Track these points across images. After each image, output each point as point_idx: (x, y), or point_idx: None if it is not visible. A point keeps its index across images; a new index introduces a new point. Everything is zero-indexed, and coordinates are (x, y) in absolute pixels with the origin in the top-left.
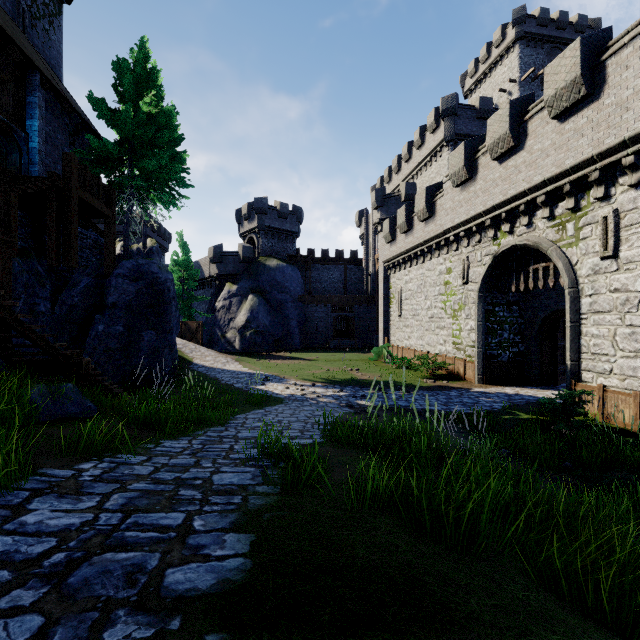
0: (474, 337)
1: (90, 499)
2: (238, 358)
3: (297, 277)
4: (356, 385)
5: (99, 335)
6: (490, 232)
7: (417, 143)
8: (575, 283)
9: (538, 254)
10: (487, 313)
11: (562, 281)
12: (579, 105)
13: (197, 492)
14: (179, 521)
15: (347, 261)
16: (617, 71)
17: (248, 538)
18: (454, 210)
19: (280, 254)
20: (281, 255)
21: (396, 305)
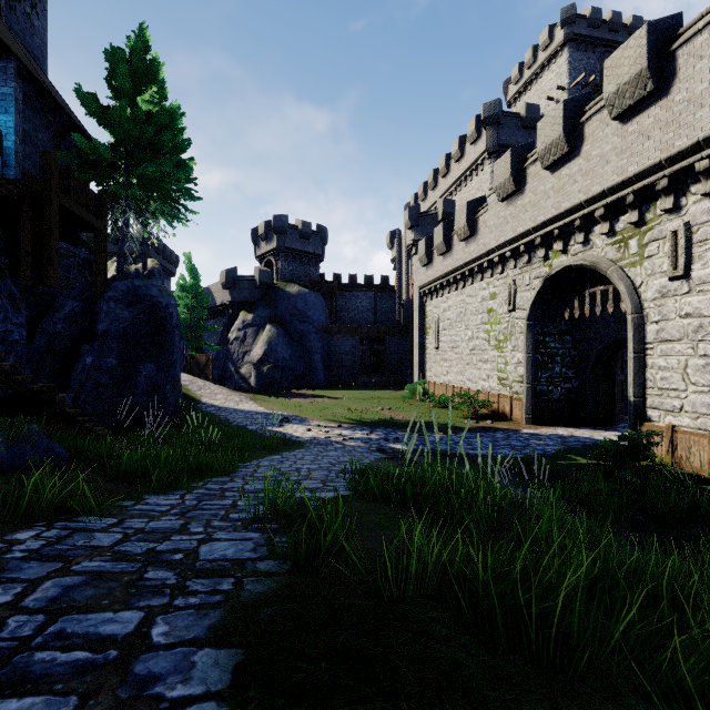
0: (522, 371)
1: (6, 590)
2: (253, 396)
3: (321, 305)
4: (388, 426)
5: (87, 369)
6: (540, 251)
7: (456, 155)
8: (639, 308)
9: (595, 276)
10: (536, 344)
11: (623, 306)
12: (644, 103)
13: (172, 573)
14: (130, 627)
15: (377, 288)
16: (689, 62)
17: (231, 658)
18: (499, 227)
19: (302, 279)
20: (303, 280)
21: (433, 336)
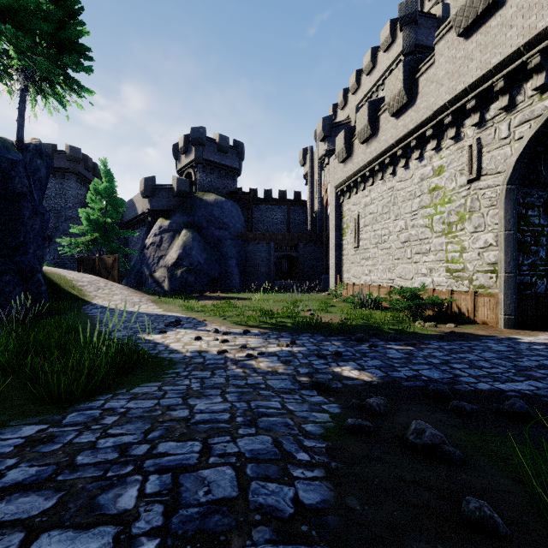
0: (493, 257)
1: None
2: (158, 298)
3: (237, 213)
4: (316, 332)
5: None
6: (536, 79)
7: (367, 67)
8: None
9: None
10: (517, 218)
11: None
12: None
13: None
14: None
15: (290, 202)
16: None
17: None
18: (455, 73)
19: (220, 191)
20: (221, 192)
21: (351, 236)
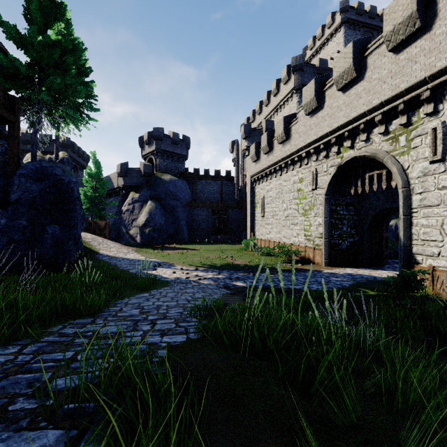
0: (321, 230)
1: None
2: (138, 249)
3: (186, 188)
4: (231, 269)
5: (1, 228)
6: (335, 148)
7: (274, 91)
8: (407, 184)
9: (373, 164)
10: (331, 211)
11: (393, 184)
12: (413, 38)
13: None
14: None
15: (223, 178)
16: None
17: None
18: (306, 133)
19: (173, 171)
20: (174, 172)
21: (260, 208)
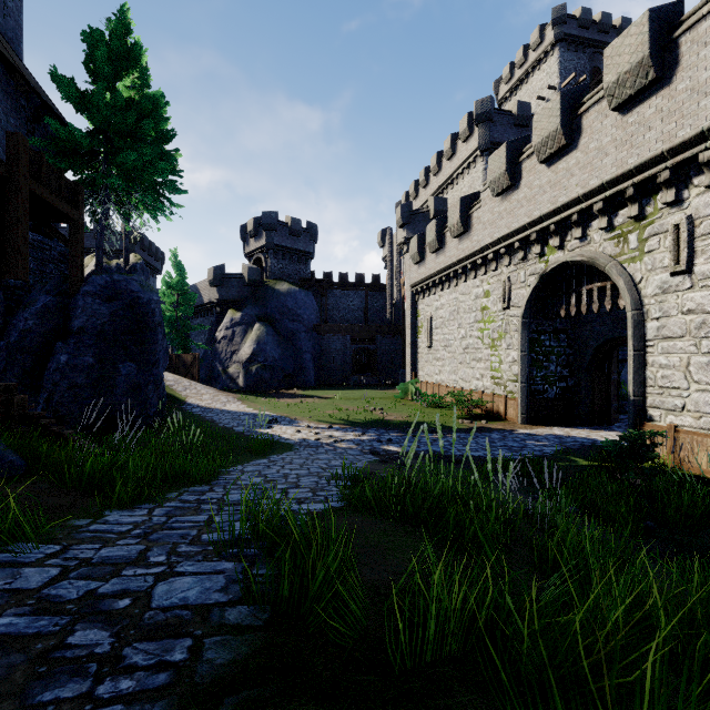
0: (517, 370)
1: None
2: (241, 397)
3: (311, 304)
4: (381, 427)
5: (61, 368)
6: (536, 248)
7: (448, 153)
8: (639, 304)
9: (592, 272)
10: (532, 342)
11: (621, 303)
12: (645, 93)
13: (107, 634)
14: None
15: (368, 286)
16: (693, 49)
17: None
18: (493, 223)
19: (292, 277)
20: (293, 278)
21: (425, 335)
